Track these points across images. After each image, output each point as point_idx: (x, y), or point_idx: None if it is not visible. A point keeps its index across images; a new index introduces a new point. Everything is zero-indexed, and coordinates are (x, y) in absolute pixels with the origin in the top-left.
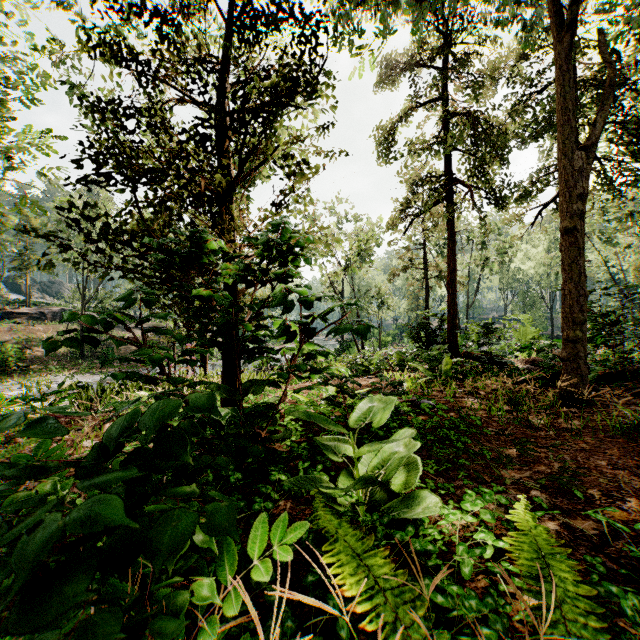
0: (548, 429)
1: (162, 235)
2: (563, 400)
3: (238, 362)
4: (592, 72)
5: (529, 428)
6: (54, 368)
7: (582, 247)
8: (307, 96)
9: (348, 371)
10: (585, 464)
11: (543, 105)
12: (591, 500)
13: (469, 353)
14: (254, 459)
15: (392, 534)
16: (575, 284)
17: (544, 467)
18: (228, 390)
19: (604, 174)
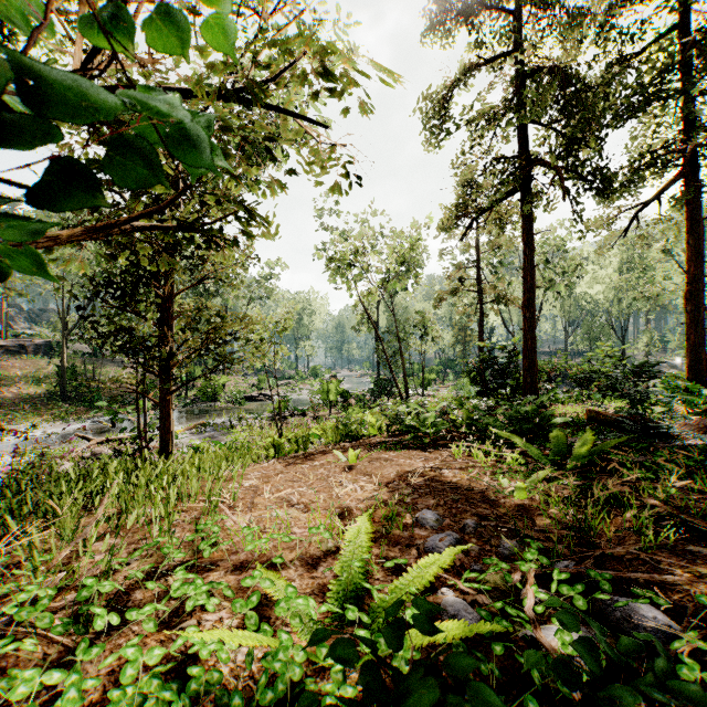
0: None
1: None
2: None
3: None
4: None
5: None
6: (19, 414)
7: None
8: None
9: None
10: None
11: (653, 62)
12: None
13: (598, 413)
14: None
15: None
16: None
17: None
18: None
19: None
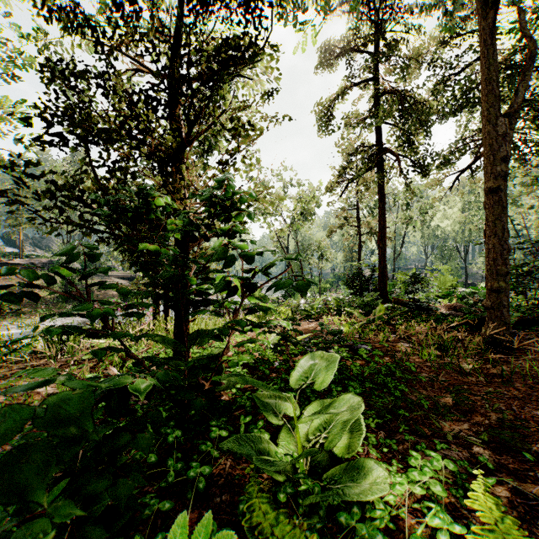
0: (479, 376)
1: (116, 193)
2: (487, 345)
3: (184, 314)
4: (502, 57)
5: (461, 374)
6: (42, 311)
7: (505, 205)
8: (252, 61)
9: (289, 325)
10: (521, 414)
11: (461, 85)
12: (536, 458)
13: (399, 300)
14: (196, 413)
15: (336, 515)
16: (498, 239)
17: (481, 417)
18: (173, 342)
19: (514, 144)
